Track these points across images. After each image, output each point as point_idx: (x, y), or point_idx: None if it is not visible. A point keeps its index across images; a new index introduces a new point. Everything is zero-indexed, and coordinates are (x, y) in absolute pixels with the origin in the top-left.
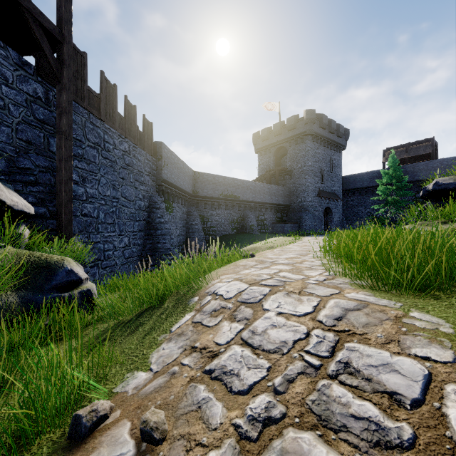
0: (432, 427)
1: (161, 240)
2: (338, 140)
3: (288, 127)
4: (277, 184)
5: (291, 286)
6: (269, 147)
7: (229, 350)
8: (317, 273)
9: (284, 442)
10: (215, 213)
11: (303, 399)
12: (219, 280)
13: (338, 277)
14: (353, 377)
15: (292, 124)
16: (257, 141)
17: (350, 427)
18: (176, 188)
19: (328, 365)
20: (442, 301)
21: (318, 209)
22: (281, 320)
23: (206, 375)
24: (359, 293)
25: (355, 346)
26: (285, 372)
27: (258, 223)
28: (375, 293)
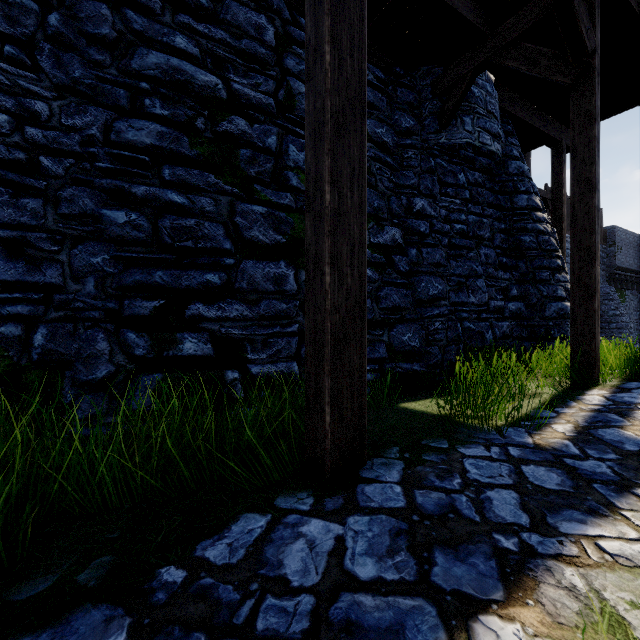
0: None
1: (616, 334)
2: None
3: None
4: None
5: None
6: None
7: None
8: None
9: None
10: None
11: None
12: None
13: None
14: None
15: None
16: None
17: None
18: (630, 272)
19: None
20: None
21: None
22: None
23: None
24: None
25: None
26: None
27: None
28: None
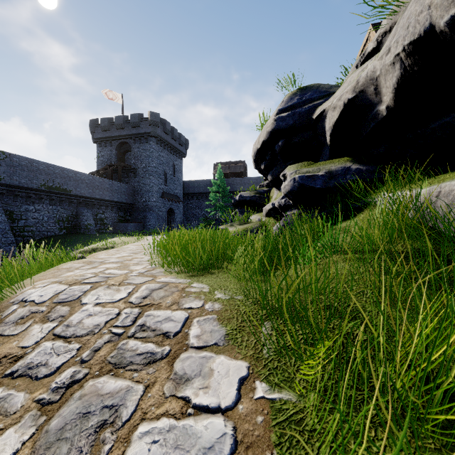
0: (180, 342)
1: None
2: (180, 148)
3: (132, 123)
4: (120, 180)
5: (113, 280)
6: (111, 140)
7: (37, 348)
8: (141, 267)
9: (84, 390)
10: (33, 208)
11: (105, 358)
12: (32, 286)
13: (158, 268)
14: (145, 332)
15: (136, 121)
16: (96, 129)
17: (134, 361)
18: None
19: (129, 330)
20: (214, 275)
21: (162, 209)
22: (97, 309)
23: (7, 378)
24: (167, 278)
25: (152, 312)
26: (94, 346)
27: (97, 222)
28: (178, 276)
